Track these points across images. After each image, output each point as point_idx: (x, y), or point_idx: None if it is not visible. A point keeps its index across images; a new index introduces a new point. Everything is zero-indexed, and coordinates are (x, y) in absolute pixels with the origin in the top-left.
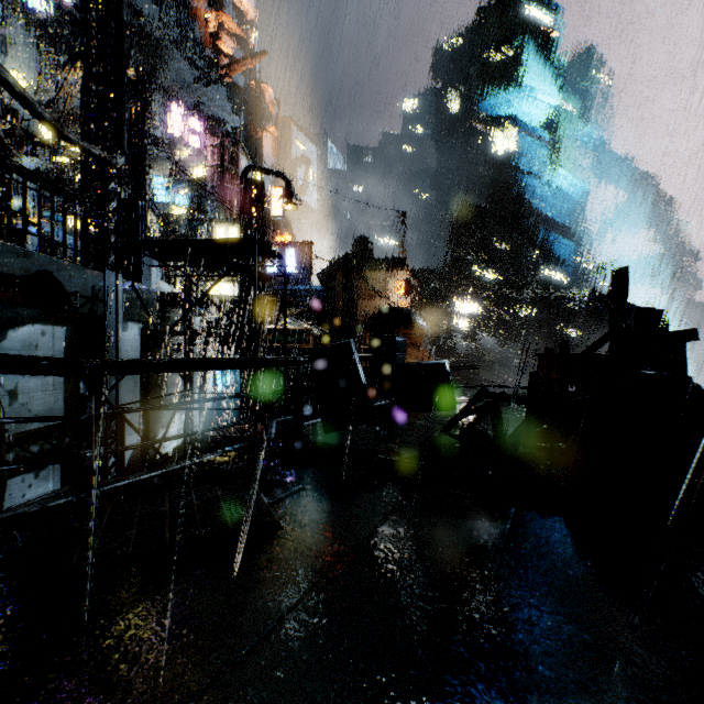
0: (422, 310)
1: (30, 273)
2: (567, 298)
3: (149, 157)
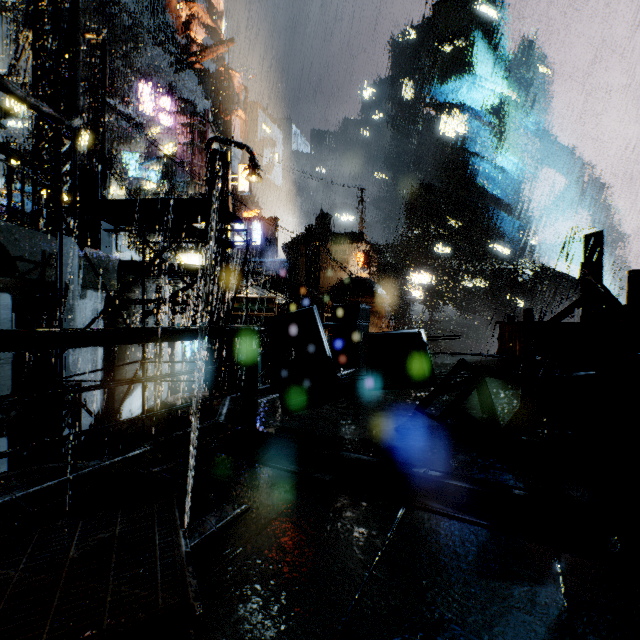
0: (380, 281)
1: None
2: (512, 270)
3: (123, 136)
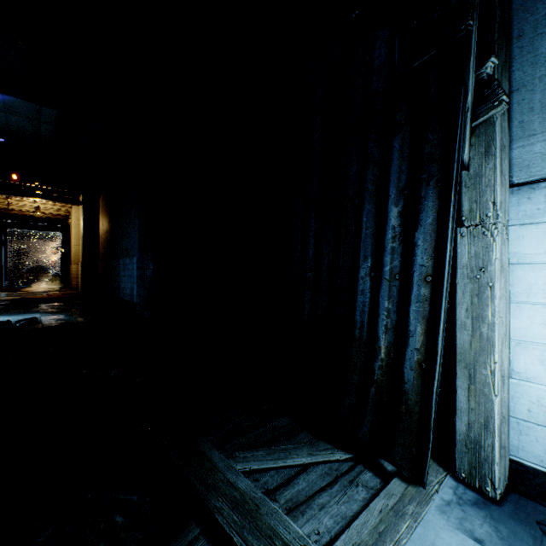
0: None
1: None
2: None
3: None
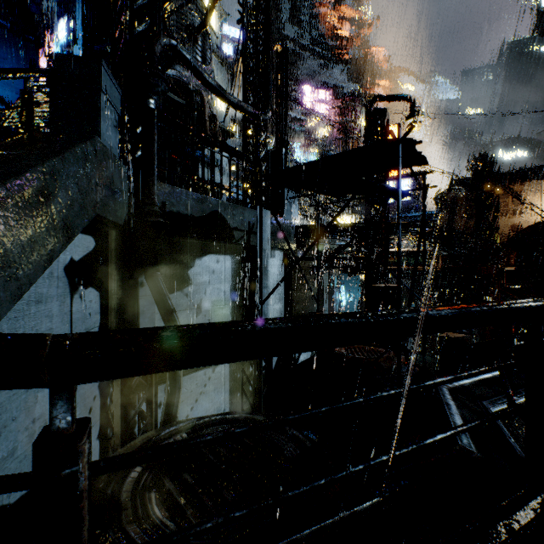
0: None
1: (205, 214)
2: None
3: (293, 134)
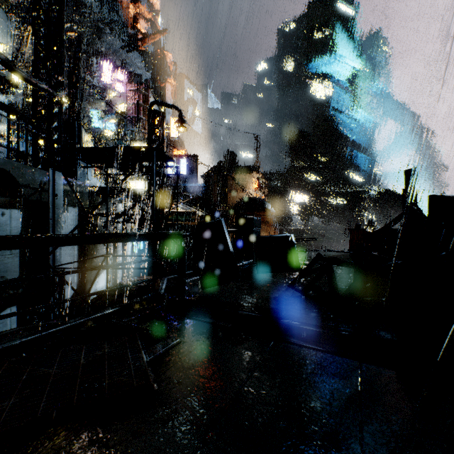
0: (270, 200)
1: None
2: (363, 192)
3: (89, 98)
